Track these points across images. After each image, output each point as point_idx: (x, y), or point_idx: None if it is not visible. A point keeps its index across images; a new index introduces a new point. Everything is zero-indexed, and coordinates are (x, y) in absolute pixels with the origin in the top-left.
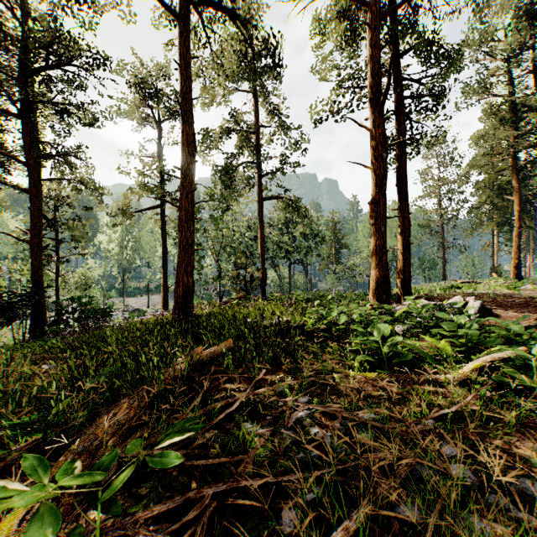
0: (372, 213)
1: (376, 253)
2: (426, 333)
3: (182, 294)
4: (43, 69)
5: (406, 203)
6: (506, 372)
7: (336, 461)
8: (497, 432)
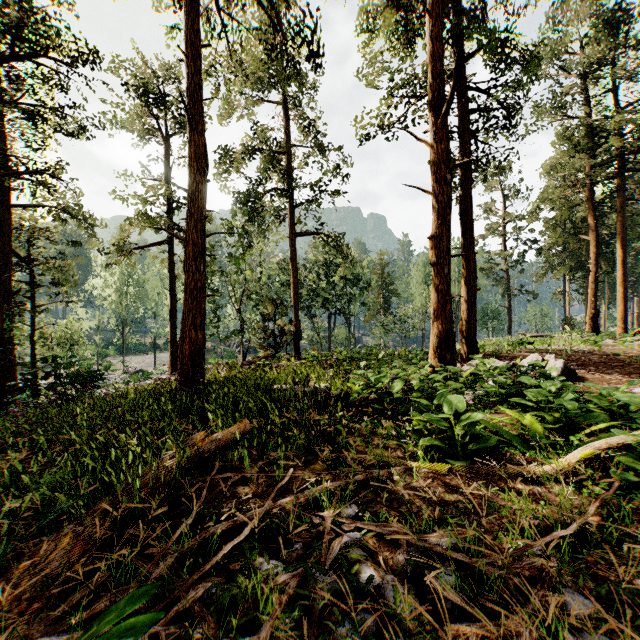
0: (433, 250)
1: (438, 301)
2: (503, 403)
3: (189, 354)
4: (6, 58)
5: (471, 240)
6: (625, 463)
7: (404, 632)
8: (638, 566)
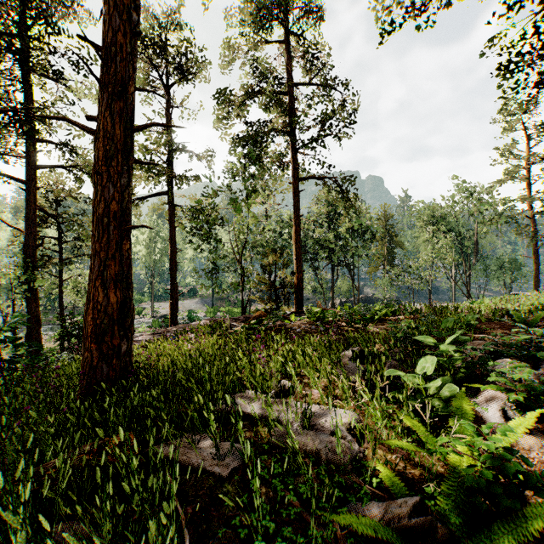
0: None
1: None
2: None
3: (91, 331)
4: None
5: None
6: None
7: None
8: None
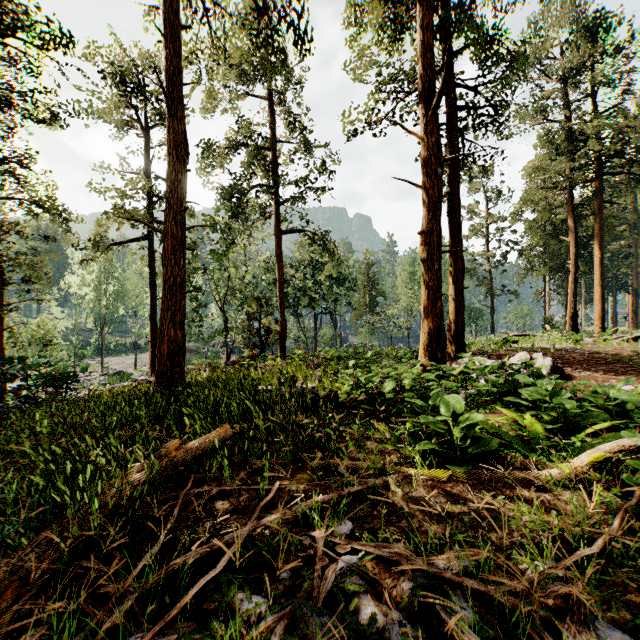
0: (424, 246)
1: (428, 298)
2: (497, 402)
3: (167, 354)
4: None
5: (459, 238)
6: (635, 466)
7: None
8: None
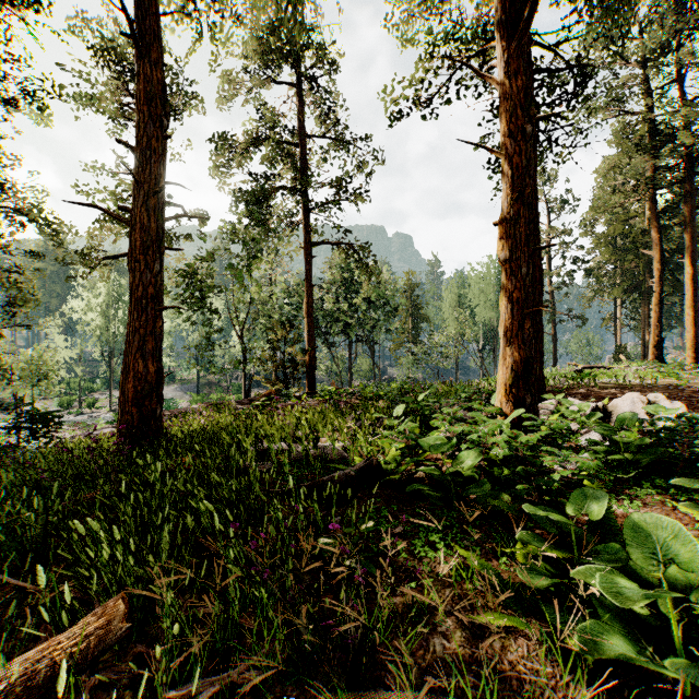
0: (505, 240)
1: (512, 316)
2: (644, 483)
3: (133, 397)
4: None
5: (536, 241)
6: None
7: None
8: None
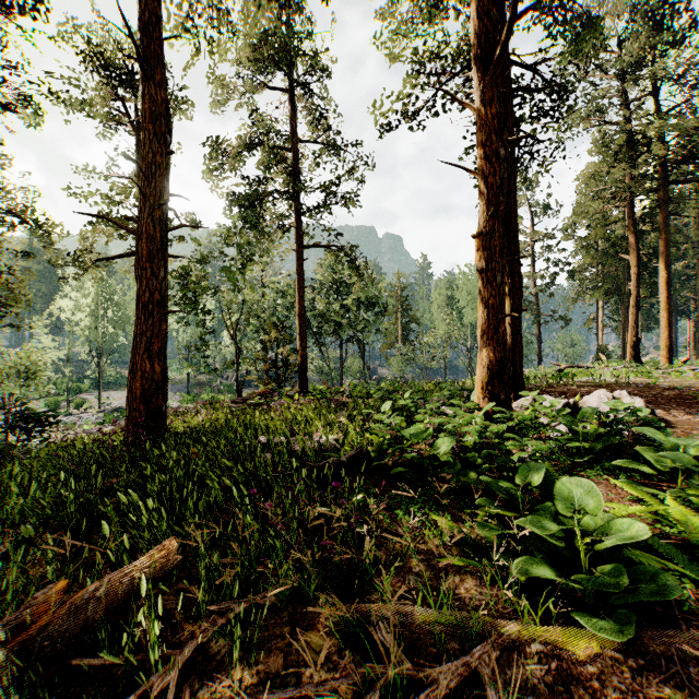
0: (482, 251)
1: (488, 320)
2: (595, 465)
3: (141, 395)
4: None
5: (516, 249)
6: None
7: None
8: None
